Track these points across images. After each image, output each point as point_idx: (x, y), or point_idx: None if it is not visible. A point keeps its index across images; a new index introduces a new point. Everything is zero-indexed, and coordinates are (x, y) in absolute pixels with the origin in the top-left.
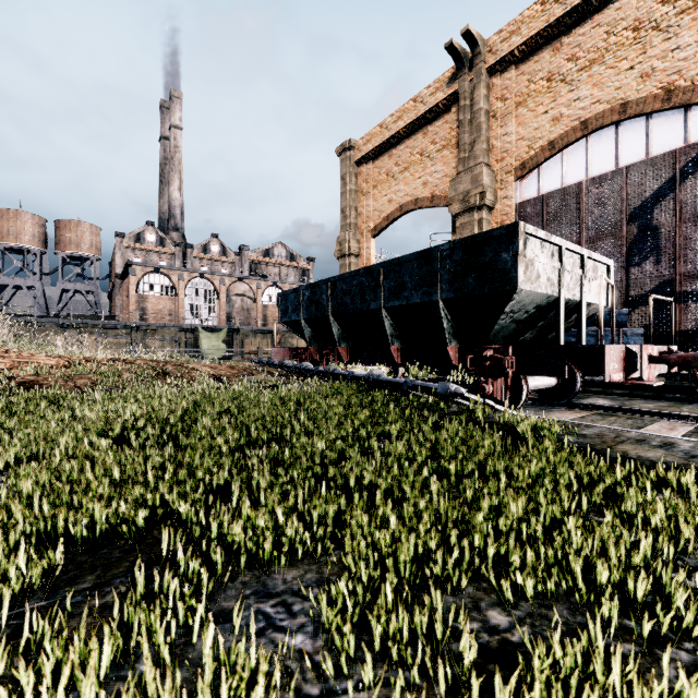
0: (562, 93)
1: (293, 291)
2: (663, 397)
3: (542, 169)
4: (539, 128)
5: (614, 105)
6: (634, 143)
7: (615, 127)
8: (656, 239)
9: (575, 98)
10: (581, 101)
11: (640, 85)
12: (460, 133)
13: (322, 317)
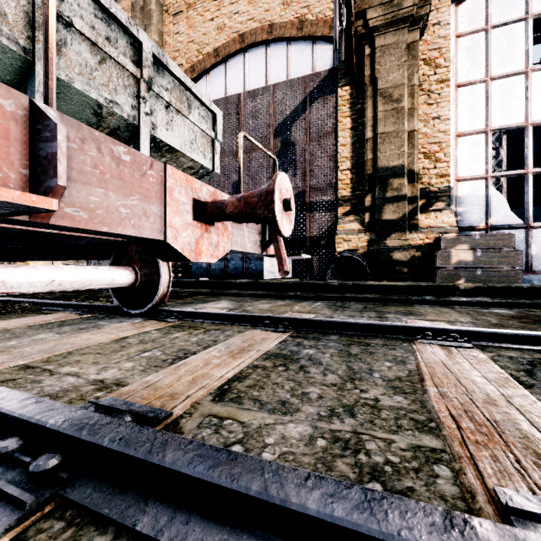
0: (225, 3)
1: None
2: (286, 295)
3: (210, 76)
4: (207, 33)
5: (264, 25)
6: (278, 64)
7: (265, 46)
8: (293, 154)
9: (235, 11)
10: (240, 16)
11: (283, 11)
12: (132, 17)
13: None
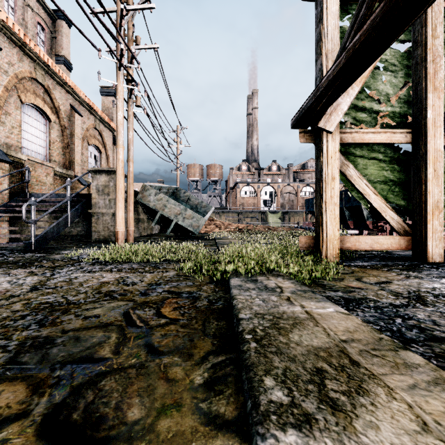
0: None
1: (311, 199)
2: None
3: None
4: None
5: None
6: None
7: None
8: None
9: None
10: None
11: None
12: None
13: None
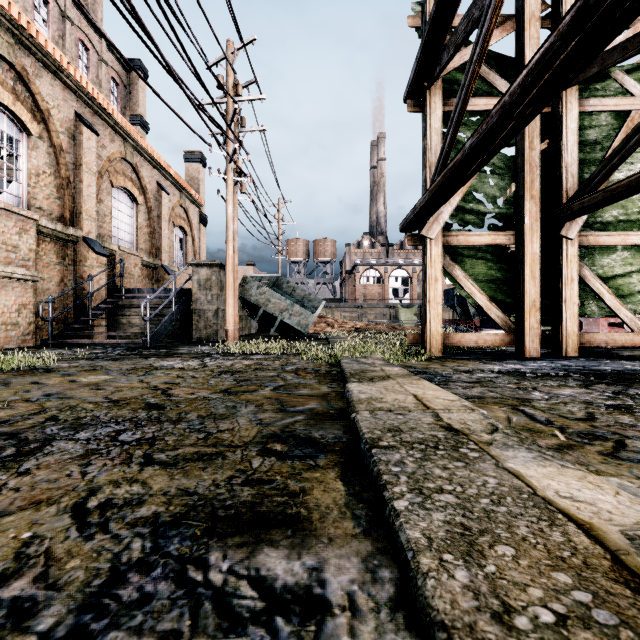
0: None
1: (451, 289)
2: None
3: None
4: None
5: None
6: None
7: None
8: None
9: None
10: None
11: None
12: None
13: (464, 304)
